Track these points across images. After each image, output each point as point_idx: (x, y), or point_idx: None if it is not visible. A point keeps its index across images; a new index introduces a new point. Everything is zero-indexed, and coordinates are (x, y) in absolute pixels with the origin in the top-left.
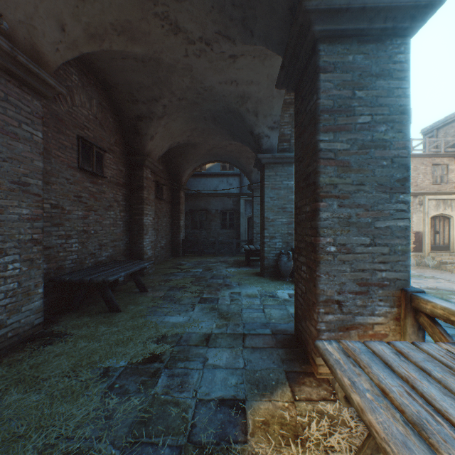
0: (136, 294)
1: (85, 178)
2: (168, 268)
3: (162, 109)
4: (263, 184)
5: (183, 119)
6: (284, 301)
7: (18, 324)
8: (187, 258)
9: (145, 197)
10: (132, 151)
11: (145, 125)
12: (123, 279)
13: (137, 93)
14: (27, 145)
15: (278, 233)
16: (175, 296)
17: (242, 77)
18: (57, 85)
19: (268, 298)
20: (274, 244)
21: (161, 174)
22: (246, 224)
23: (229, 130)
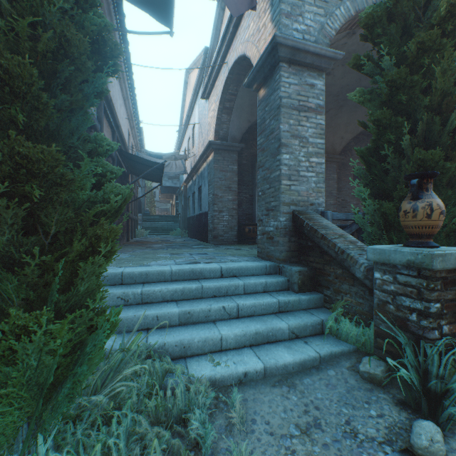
0: None
1: (357, 186)
2: None
3: None
4: None
5: None
6: None
7: None
8: None
9: None
10: None
11: None
12: None
13: None
14: (332, 181)
15: None
16: None
17: None
18: (340, 157)
19: None
20: None
21: None
22: None
23: None
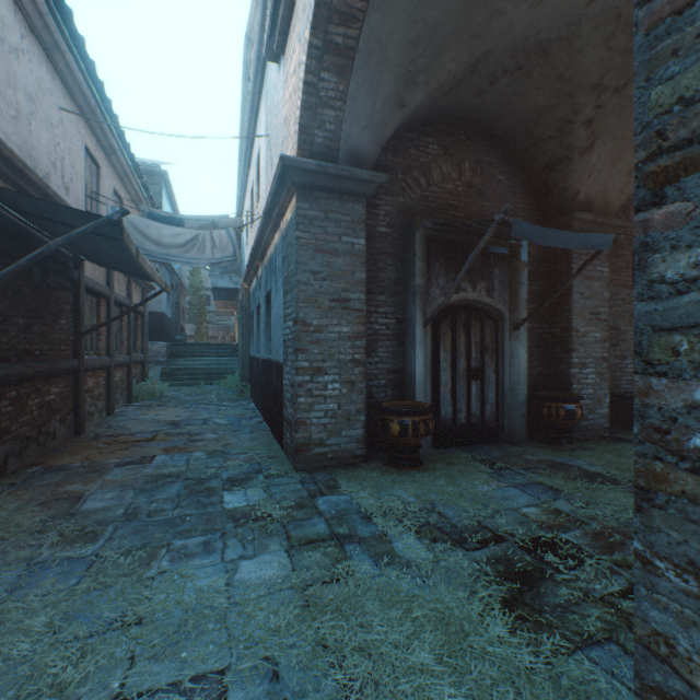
0: None
1: None
2: None
3: None
4: None
5: None
6: None
7: (592, 422)
8: None
9: None
10: None
11: None
12: None
13: None
14: (598, 282)
15: None
16: None
17: None
18: (621, 223)
19: None
20: None
21: None
22: None
23: None
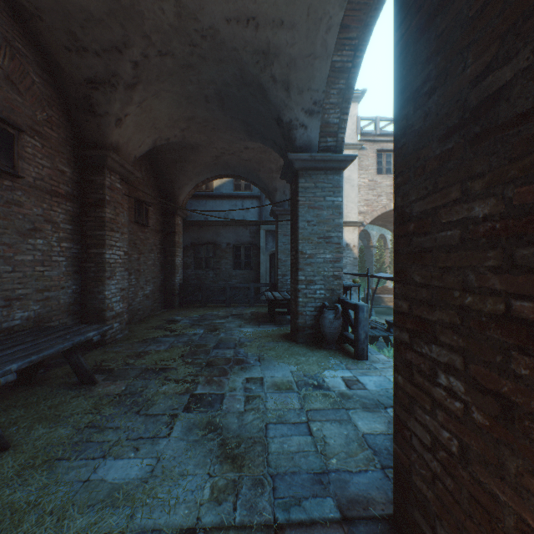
0: (69, 391)
1: None
2: (151, 328)
3: (131, 68)
4: (296, 201)
5: (172, 96)
6: (341, 397)
7: None
8: (185, 310)
9: (108, 219)
10: (85, 143)
11: (104, 97)
12: (15, 376)
13: (82, 32)
14: None
15: (319, 276)
16: (144, 392)
17: (266, 9)
18: None
19: (312, 393)
20: (313, 292)
21: (144, 189)
22: (267, 262)
23: (245, 121)
